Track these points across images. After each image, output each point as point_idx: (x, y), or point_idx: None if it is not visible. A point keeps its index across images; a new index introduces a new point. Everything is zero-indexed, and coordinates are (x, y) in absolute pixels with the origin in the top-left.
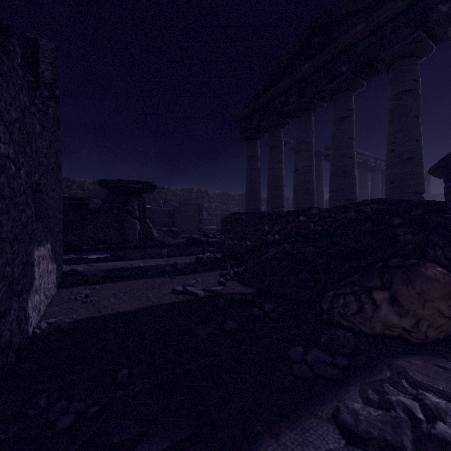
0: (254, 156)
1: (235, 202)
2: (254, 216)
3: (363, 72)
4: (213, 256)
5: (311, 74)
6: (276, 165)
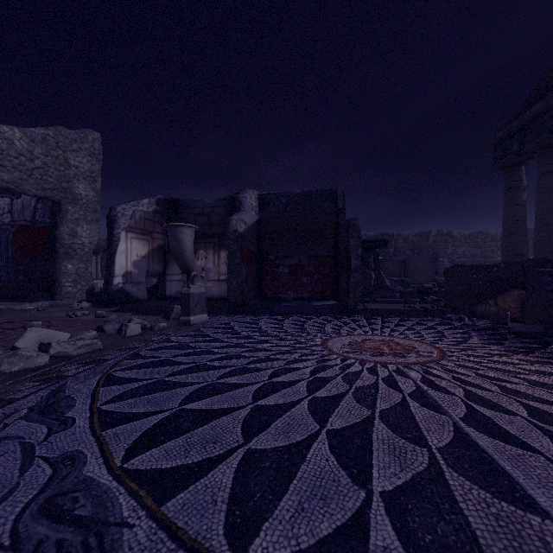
0: (515, 188)
1: (497, 244)
2: (467, 268)
3: None
4: (436, 298)
5: None
6: (548, 196)
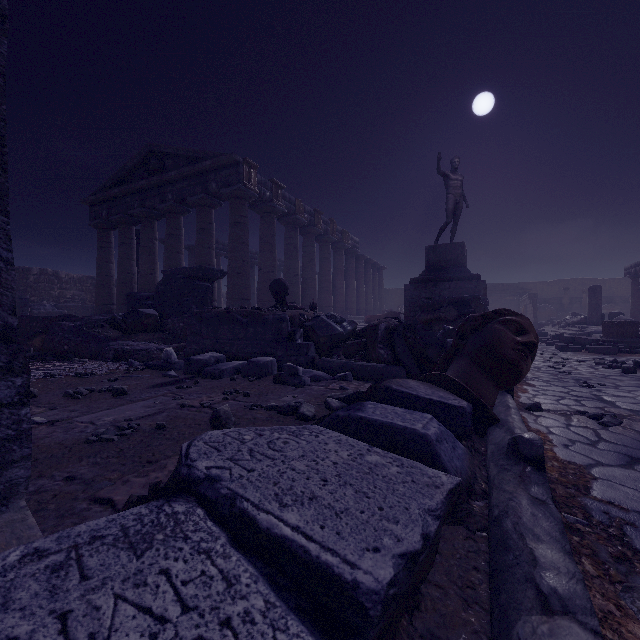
0: (106, 248)
1: None
2: (30, 319)
3: (184, 204)
4: None
5: (149, 189)
6: (126, 262)
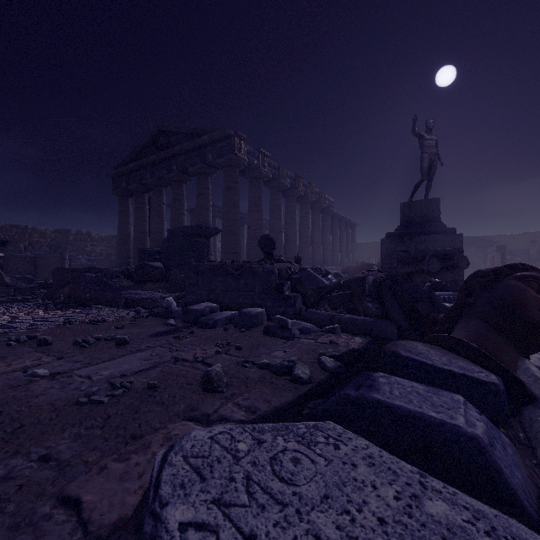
0: (125, 212)
1: None
2: (64, 270)
3: (186, 173)
4: (46, 291)
5: (158, 162)
6: (140, 223)
